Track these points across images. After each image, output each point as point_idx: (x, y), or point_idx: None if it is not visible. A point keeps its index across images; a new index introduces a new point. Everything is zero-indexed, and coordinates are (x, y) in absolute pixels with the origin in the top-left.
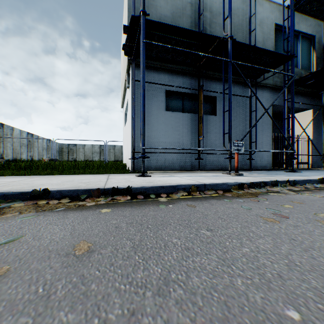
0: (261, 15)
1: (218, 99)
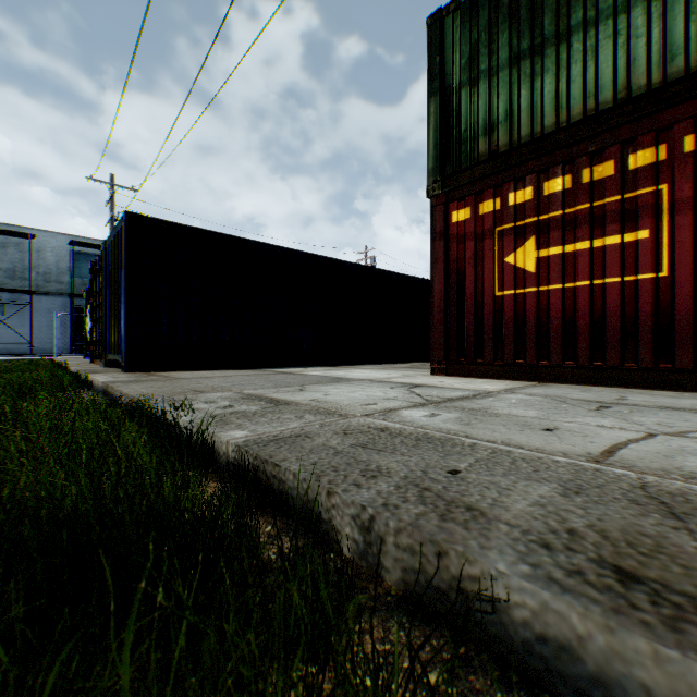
0: (56, 245)
1: (8, 305)
